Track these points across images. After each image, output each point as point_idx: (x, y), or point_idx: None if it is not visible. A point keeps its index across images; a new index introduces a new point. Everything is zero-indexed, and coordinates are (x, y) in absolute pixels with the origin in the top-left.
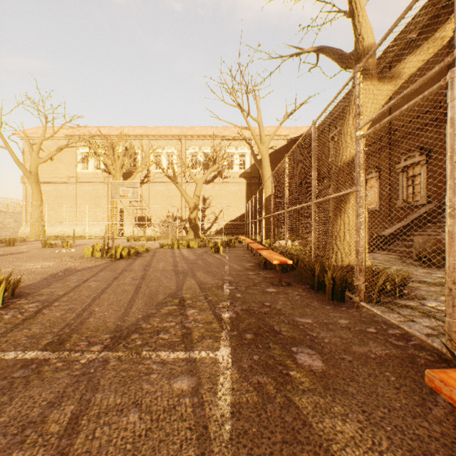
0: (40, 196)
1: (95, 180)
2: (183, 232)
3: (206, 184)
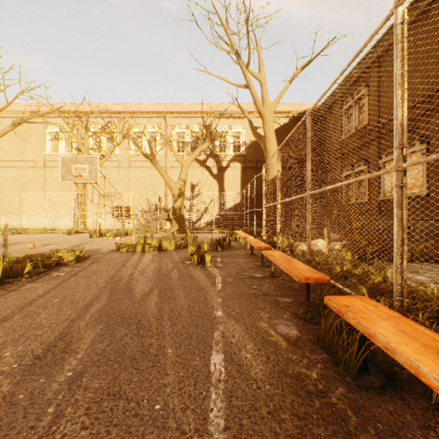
0: None
1: None
2: (168, 224)
3: (195, 169)
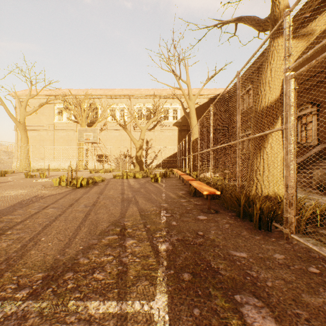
0: (27, 139)
1: (68, 128)
2: (131, 166)
3: (149, 131)
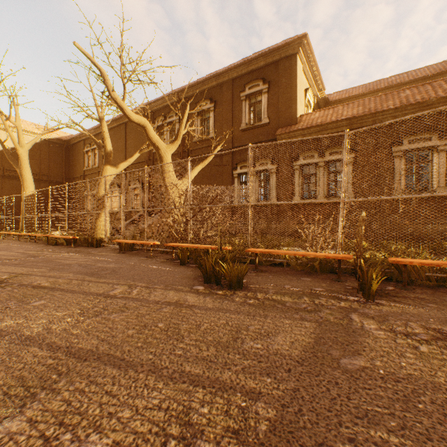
0: None
1: None
2: None
3: None
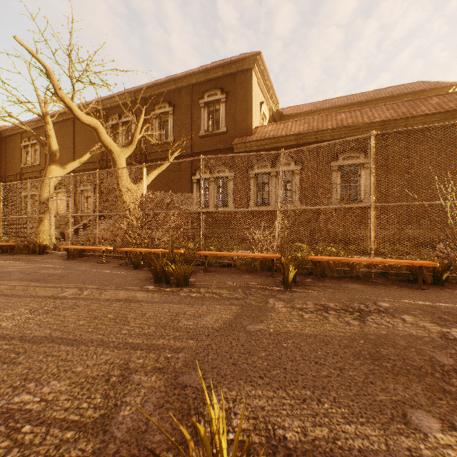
0: None
1: None
2: None
3: None
